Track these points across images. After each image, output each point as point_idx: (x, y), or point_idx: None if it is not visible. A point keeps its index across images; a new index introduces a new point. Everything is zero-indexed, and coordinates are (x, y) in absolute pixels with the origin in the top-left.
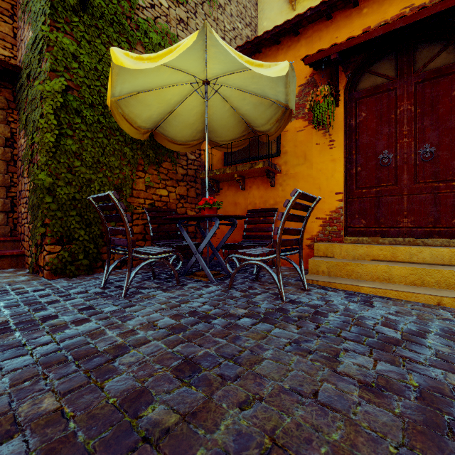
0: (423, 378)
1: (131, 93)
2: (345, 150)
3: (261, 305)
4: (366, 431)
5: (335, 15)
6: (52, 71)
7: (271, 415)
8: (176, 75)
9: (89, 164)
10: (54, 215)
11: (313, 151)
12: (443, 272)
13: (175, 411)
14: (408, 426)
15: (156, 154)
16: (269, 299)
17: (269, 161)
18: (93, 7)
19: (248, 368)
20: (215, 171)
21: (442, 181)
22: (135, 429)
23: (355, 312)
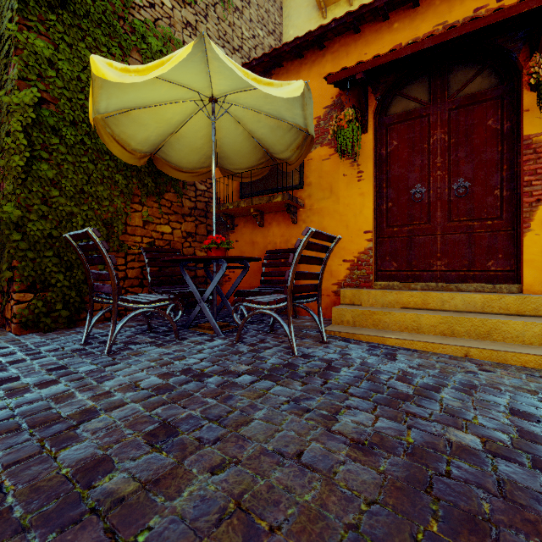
0: (421, 434)
1: (122, 110)
2: (375, 183)
3: (268, 360)
4: (341, 490)
5: (363, 28)
6: (22, 79)
7: (244, 478)
8: (176, 91)
9: (69, 194)
10: (24, 255)
11: (339, 183)
12: (473, 320)
13: (136, 480)
14: (388, 483)
15: (157, 183)
16: (279, 354)
17: (289, 194)
18: (75, 3)
19: (233, 430)
20: (227, 205)
21: (477, 220)
22: (84, 500)
23: (372, 366)
